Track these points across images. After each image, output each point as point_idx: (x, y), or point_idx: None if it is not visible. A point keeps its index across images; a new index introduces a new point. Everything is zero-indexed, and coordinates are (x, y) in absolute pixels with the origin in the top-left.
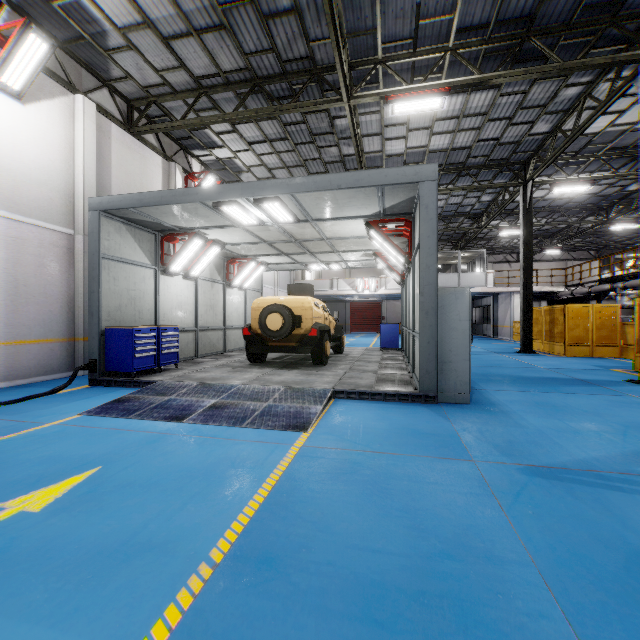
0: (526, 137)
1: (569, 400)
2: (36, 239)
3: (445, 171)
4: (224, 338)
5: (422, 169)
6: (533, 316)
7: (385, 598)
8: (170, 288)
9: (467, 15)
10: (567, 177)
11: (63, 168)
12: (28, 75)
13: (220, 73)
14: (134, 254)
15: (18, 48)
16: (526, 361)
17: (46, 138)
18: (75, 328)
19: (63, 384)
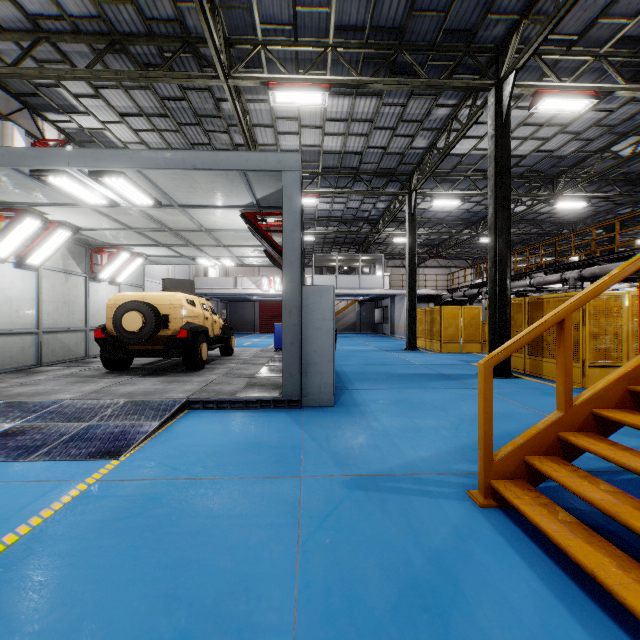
0: (409, 150)
1: (426, 396)
2: None
3: (341, 174)
4: (86, 341)
5: (285, 157)
6: (418, 316)
7: None
8: None
9: (344, 13)
10: (444, 191)
11: None
12: None
13: (64, 17)
14: None
15: None
16: (407, 358)
17: None
18: None
19: None
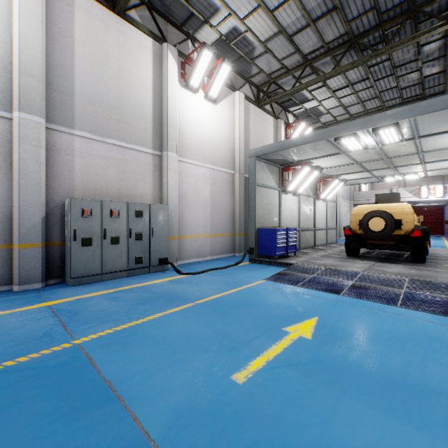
0: None
1: None
2: (220, 178)
3: None
4: (314, 236)
5: None
6: None
7: None
8: (286, 202)
9: None
10: None
11: (230, 136)
12: (219, 88)
13: (324, 45)
14: (269, 181)
15: (217, 74)
16: None
17: (223, 121)
18: (235, 228)
19: (240, 260)
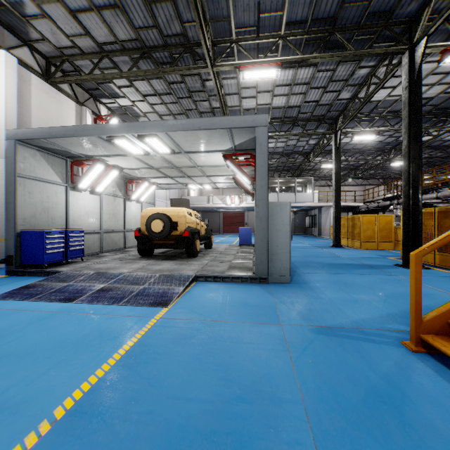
0: (336, 101)
1: (356, 279)
2: None
3: (284, 122)
4: (124, 238)
5: (257, 118)
6: (342, 222)
7: (184, 438)
8: (79, 201)
9: (292, 13)
10: (362, 129)
11: None
12: None
13: (117, 41)
14: (47, 174)
15: None
16: (335, 252)
17: None
18: None
19: None
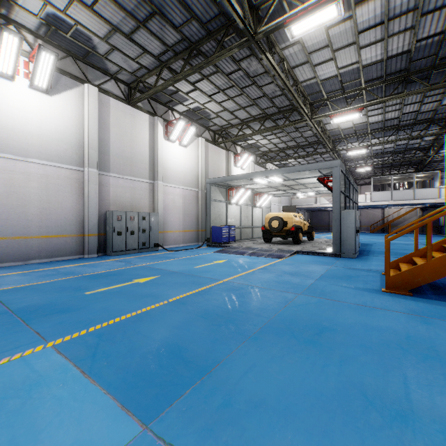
0: (439, 106)
1: None
2: (189, 194)
3: (385, 130)
4: (252, 232)
5: (333, 162)
6: None
7: (288, 273)
8: (231, 210)
9: (368, 76)
10: None
11: (195, 166)
12: (188, 139)
13: (251, 117)
14: (219, 197)
15: (187, 132)
16: None
17: (191, 157)
18: (198, 226)
19: (201, 245)
